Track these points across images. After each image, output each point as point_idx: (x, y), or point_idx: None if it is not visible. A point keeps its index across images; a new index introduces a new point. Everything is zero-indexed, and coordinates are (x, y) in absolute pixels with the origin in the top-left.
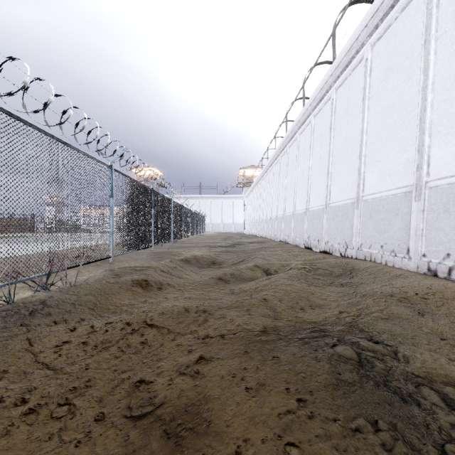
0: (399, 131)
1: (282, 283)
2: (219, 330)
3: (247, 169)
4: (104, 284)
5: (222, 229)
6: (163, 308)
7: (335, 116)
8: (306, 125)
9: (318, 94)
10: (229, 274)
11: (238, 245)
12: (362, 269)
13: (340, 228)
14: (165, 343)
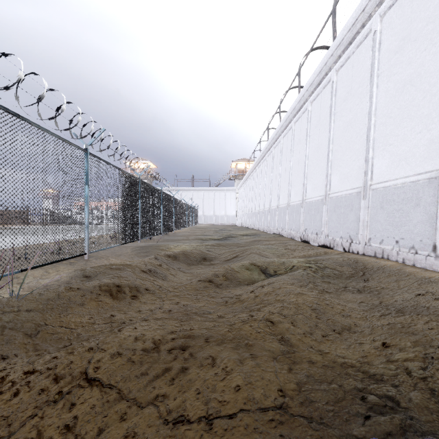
0: (420, 108)
1: (290, 291)
2: (203, 399)
3: (239, 162)
4: (61, 292)
5: (215, 221)
6: (120, 343)
7: (336, 100)
8: (301, 112)
9: (316, 77)
10: (222, 275)
11: (231, 238)
12: (376, 269)
13: (343, 220)
14: (107, 428)
